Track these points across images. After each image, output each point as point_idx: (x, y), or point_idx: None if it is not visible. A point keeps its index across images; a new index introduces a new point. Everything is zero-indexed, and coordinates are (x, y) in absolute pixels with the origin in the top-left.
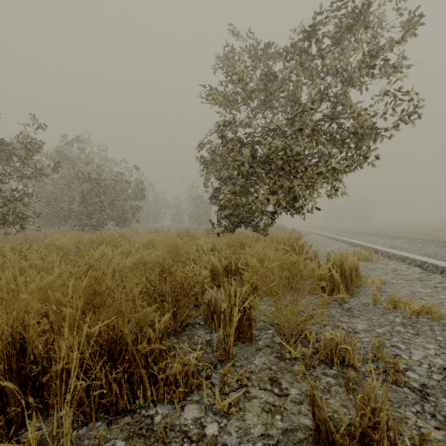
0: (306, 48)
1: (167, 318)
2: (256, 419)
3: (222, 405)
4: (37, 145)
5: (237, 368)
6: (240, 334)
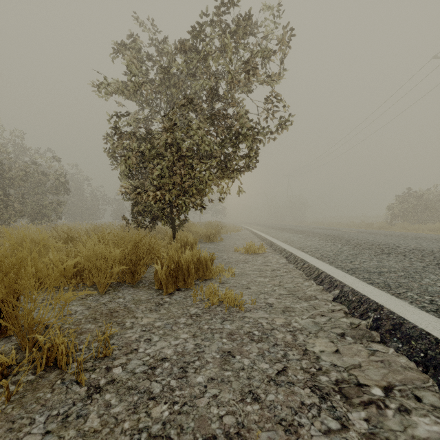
0: (198, 47)
1: None
2: None
3: None
4: None
5: None
6: None
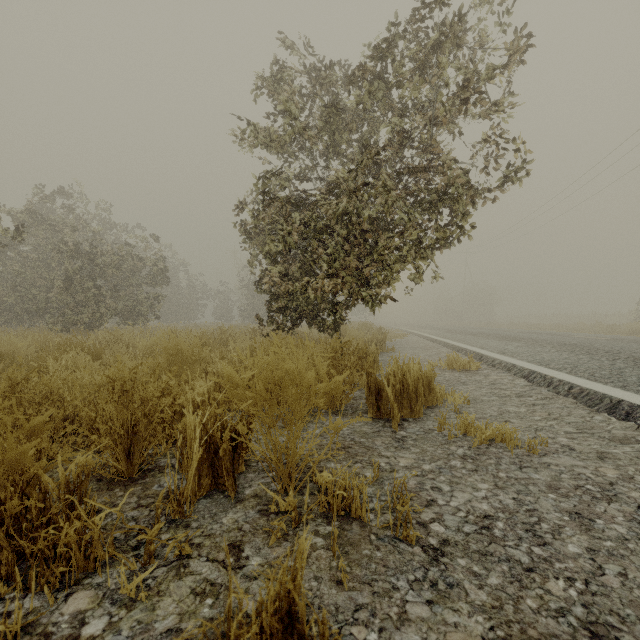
0: (381, 71)
1: (88, 459)
2: (174, 607)
3: (129, 588)
4: None
5: (190, 530)
6: (220, 479)
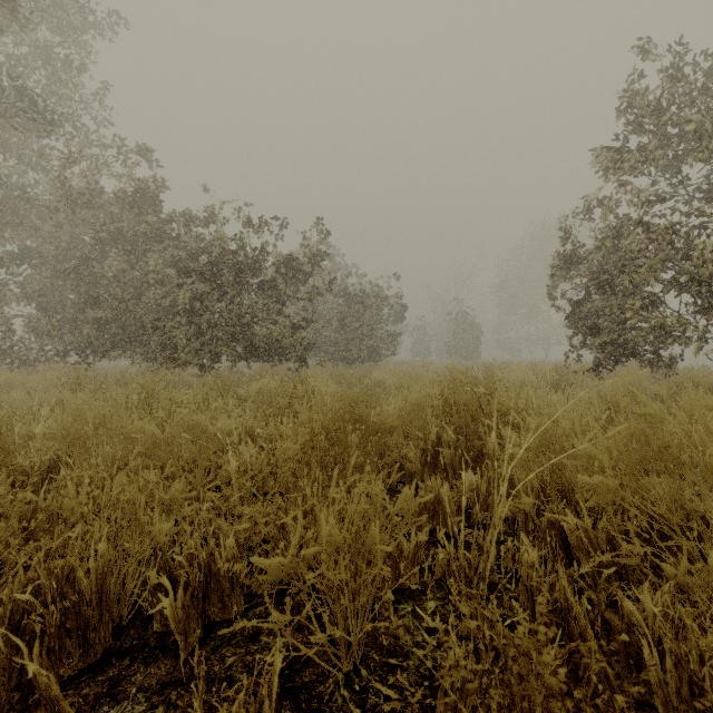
0: None
1: None
2: None
3: None
4: (320, 258)
5: None
6: None
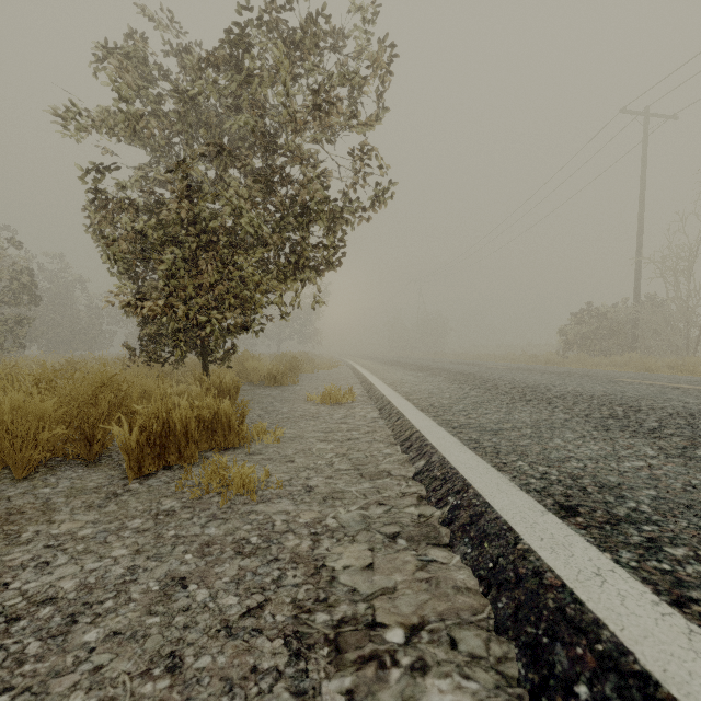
0: (239, 62)
1: None
2: None
3: None
4: None
5: None
6: None
